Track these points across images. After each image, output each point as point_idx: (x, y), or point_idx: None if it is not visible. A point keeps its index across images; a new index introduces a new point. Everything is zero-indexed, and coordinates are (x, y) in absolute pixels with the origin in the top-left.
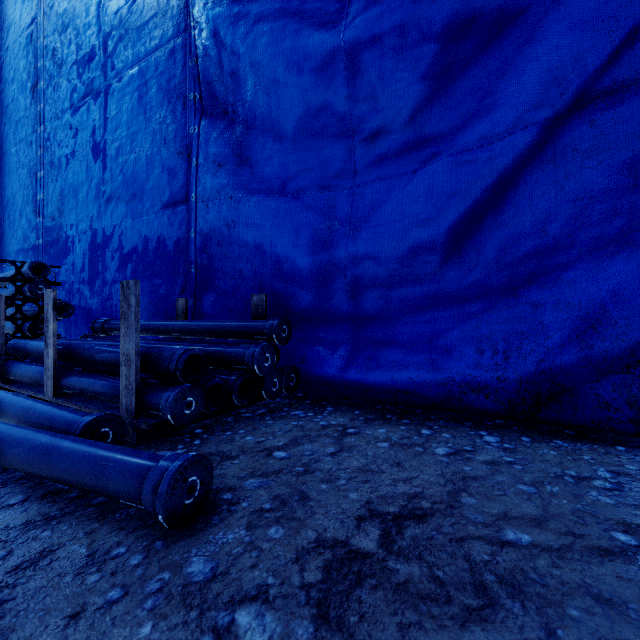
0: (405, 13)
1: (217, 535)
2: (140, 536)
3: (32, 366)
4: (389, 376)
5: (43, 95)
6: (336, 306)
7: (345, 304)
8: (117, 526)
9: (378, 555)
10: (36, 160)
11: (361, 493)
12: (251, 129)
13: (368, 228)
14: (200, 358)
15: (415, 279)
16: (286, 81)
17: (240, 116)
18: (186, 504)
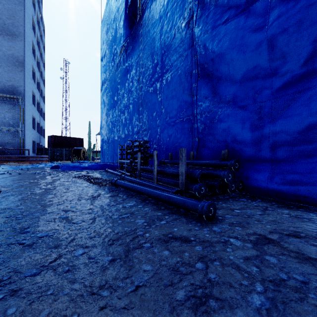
0: (301, 14)
1: (219, 225)
2: (198, 220)
3: (148, 174)
4: (292, 188)
5: (141, 81)
6: (262, 154)
7: (267, 154)
8: (190, 217)
9: (276, 240)
10: (139, 104)
11: (272, 226)
12: (220, 80)
13: (280, 118)
14: (204, 174)
15: (309, 141)
16: (237, 58)
17: (215, 75)
18: (209, 215)
